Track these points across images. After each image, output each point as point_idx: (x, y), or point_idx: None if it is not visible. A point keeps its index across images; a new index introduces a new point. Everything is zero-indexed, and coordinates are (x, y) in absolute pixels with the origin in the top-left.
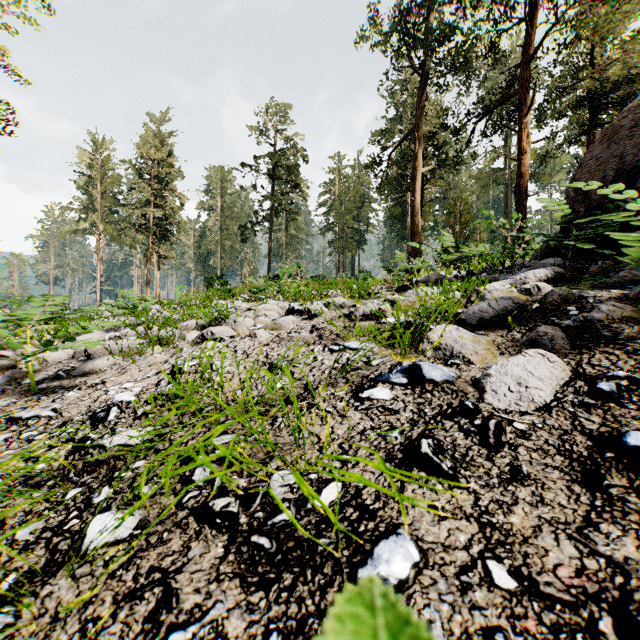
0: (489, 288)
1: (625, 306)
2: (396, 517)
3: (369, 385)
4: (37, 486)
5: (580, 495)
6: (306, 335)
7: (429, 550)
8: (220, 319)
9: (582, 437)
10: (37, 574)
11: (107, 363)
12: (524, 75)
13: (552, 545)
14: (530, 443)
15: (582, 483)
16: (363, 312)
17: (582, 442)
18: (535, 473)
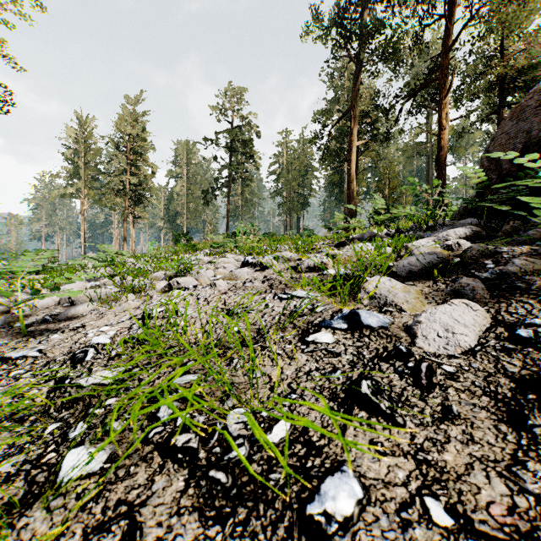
0: (416, 244)
1: (536, 260)
2: (340, 454)
3: (314, 330)
4: (21, 421)
5: (506, 434)
6: (259, 285)
7: (371, 486)
8: (185, 270)
9: (505, 379)
10: (16, 505)
11: (87, 309)
12: (443, 63)
13: (484, 482)
14: (458, 384)
15: (508, 423)
16: (308, 265)
17: (505, 384)
18: (464, 413)
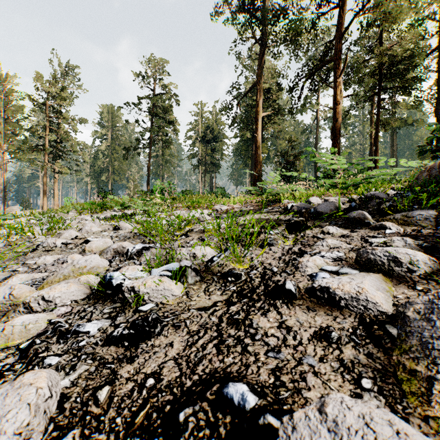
0: None
1: None
2: None
3: None
4: None
5: None
6: None
7: None
8: None
9: None
10: None
11: None
12: (338, 46)
13: None
14: None
15: None
16: None
17: None
18: None
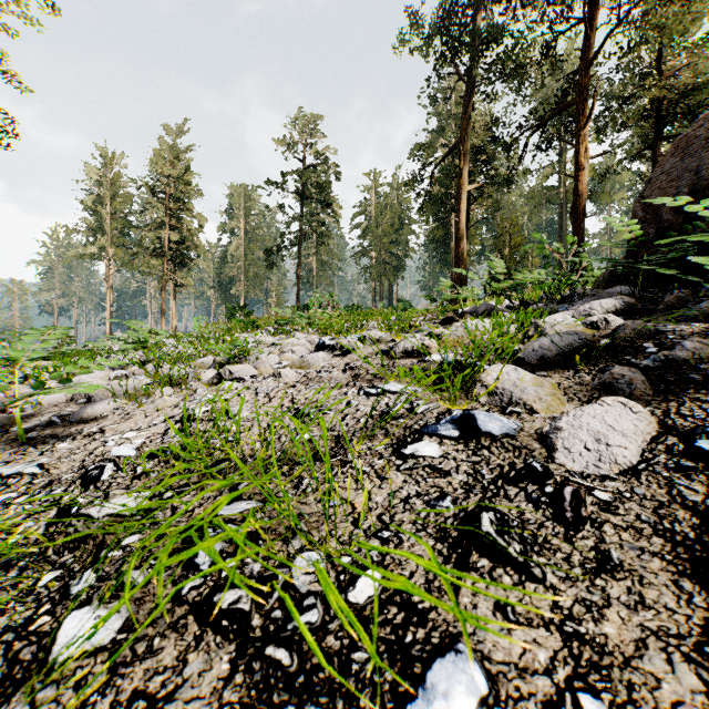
0: (549, 321)
1: None
2: (453, 622)
3: (413, 438)
4: (7, 567)
5: (692, 594)
6: (338, 375)
7: (499, 675)
8: (241, 355)
9: (684, 512)
10: None
11: (109, 407)
12: (581, 82)
13: (664, 670)
14: (618, 519)
15: (692, 577)
16: (404, 348)
17: (685, 519)
18: (629, 561)
